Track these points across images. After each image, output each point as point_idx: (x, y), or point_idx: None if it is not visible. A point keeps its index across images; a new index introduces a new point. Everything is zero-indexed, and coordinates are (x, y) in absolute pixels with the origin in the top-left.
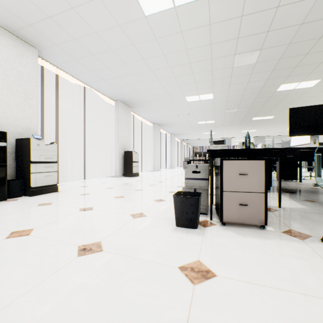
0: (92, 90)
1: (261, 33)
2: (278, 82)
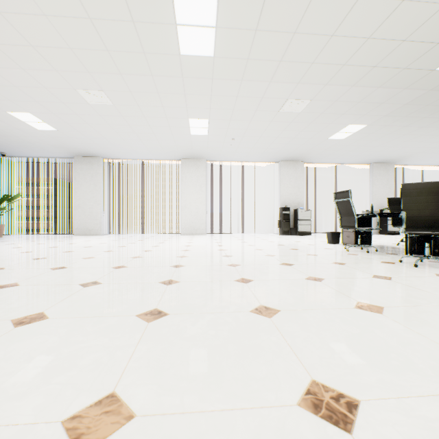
0: (343, 164)
1: None
2: None
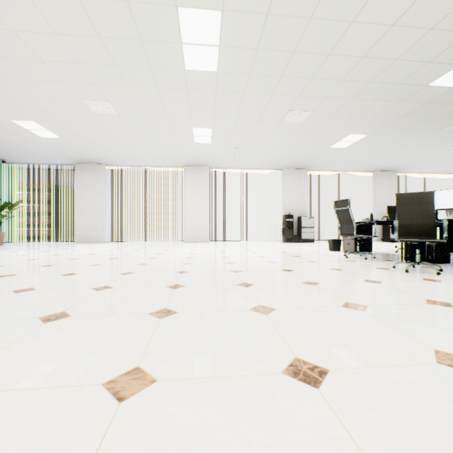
0: (346, 172)
1: (440, 120)
2: None
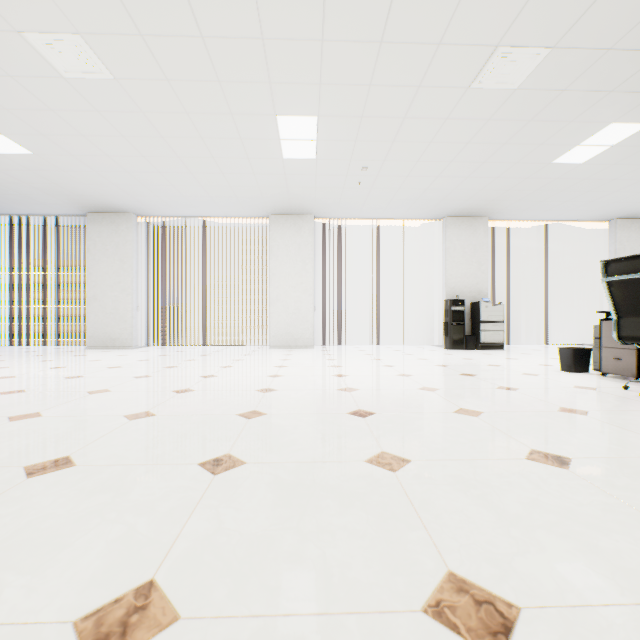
0: (559, 222)
1: None
2: None
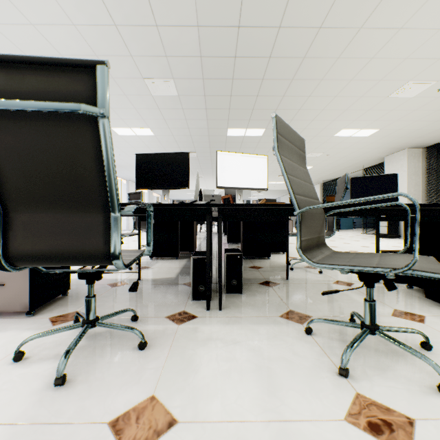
0: None
1: (160, 56)
2: (222, 124)
